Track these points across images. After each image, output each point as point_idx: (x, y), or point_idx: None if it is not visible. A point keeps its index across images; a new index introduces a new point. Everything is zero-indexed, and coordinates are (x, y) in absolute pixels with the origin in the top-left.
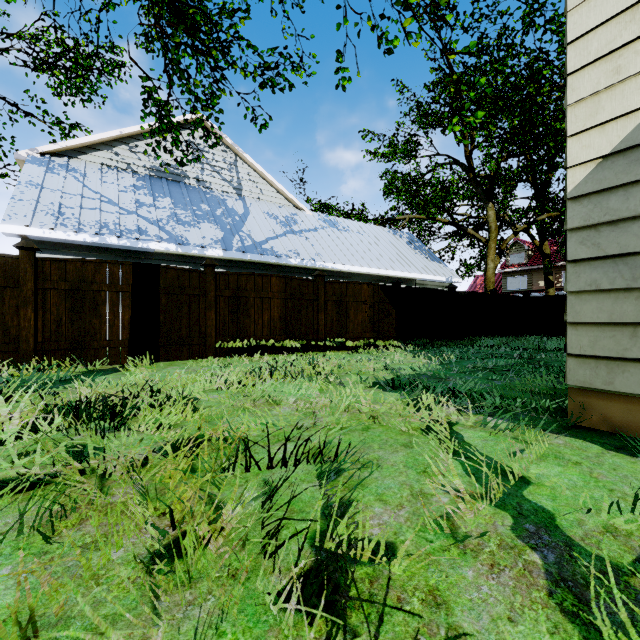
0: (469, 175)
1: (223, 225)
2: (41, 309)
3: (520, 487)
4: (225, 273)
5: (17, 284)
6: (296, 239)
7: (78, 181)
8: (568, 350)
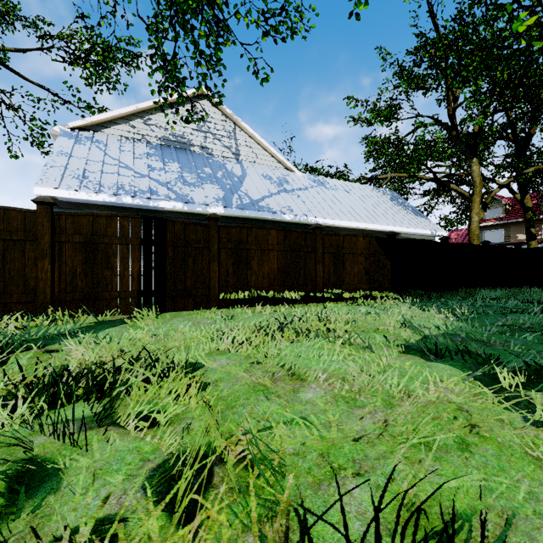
0: (452, 133)
1: (224, 185)
2: (57, 261)
3: None
4: (227, 226)
5: (35, 237)
6: (289, 197)
7: (101, 150)
8: None
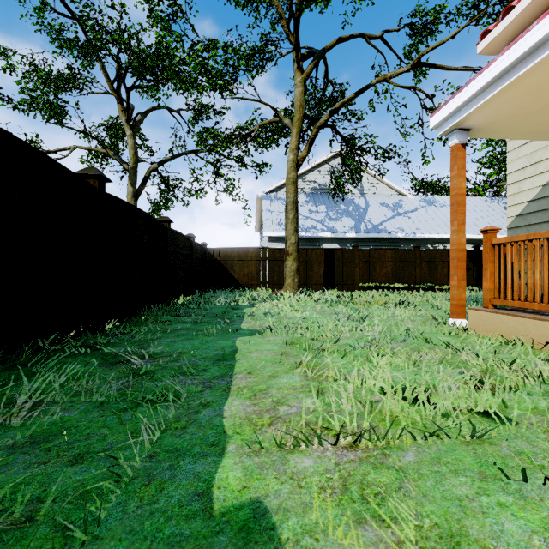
0: None
1: (354, 217)
2: None
3: None
4: (363, 249)
5: None
6: (401, 219)
7: (283, 204)
8: None
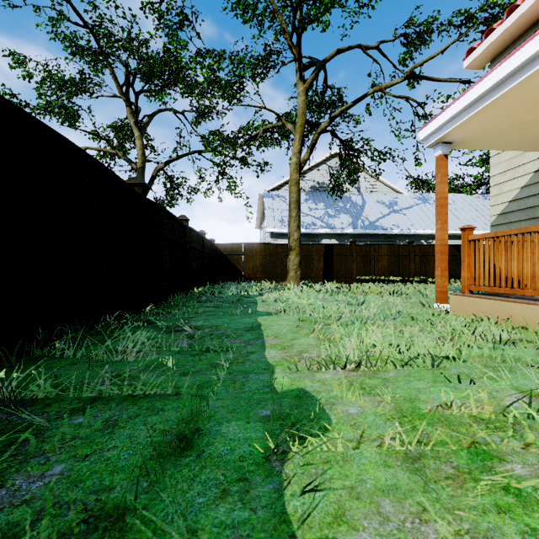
0: None
1: (351, 214)
2: None
3: None
4: (360, 245)
5: None
6: (396, 216)
7: (284, 202)
8: None
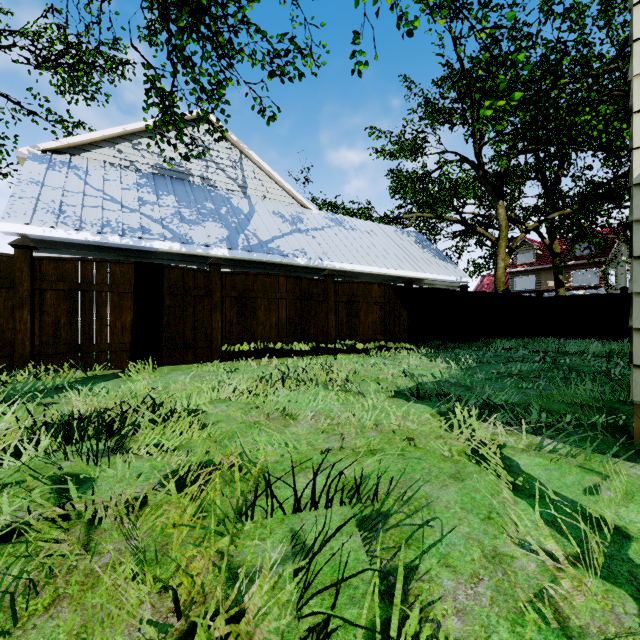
0: (478, 172)
1: (228, 224)
2: (38, 311)
3: (621, 544)
4: (231, 273)
5: (12, 284)
6: (303, 238)
7: (80, 179)
8: (635, 361)
